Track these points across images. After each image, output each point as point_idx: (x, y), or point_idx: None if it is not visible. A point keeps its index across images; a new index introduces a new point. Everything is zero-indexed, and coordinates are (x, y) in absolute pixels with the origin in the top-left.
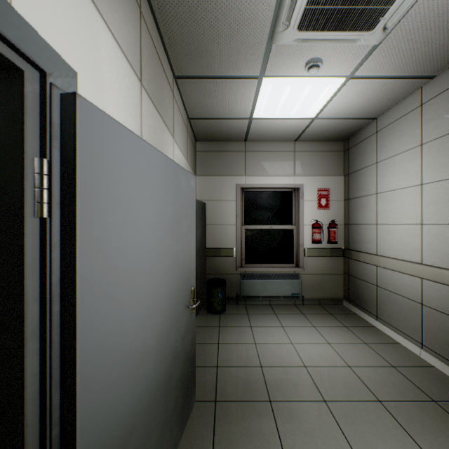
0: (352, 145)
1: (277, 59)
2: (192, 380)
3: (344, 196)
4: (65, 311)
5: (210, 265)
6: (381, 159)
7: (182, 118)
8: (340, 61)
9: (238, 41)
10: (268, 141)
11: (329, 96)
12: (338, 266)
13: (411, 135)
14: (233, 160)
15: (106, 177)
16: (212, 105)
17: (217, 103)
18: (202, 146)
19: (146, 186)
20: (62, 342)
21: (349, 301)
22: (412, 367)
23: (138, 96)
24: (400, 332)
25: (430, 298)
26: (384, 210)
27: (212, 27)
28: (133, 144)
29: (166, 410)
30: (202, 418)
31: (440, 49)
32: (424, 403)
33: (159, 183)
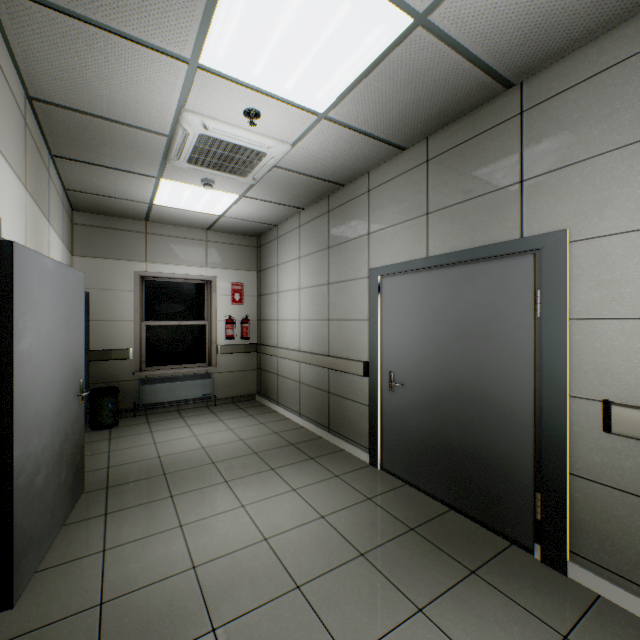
0: (263, 244)
1: (174, 171)
2: (82, 469)
3: (257, 291)
4: (4, 373)
5: (95, 372)
6: (280, 263)
7: (57, 193)
8: (231, 185)
9: (132, 152)
10: (176, 225)
11: (230, 203)
12: (252, 362)
13: (295, 248)
14: (130, 241)
15: (26, 288)
16: (102, 185)
17: (108, 185)
18: (83, 219)
19: (47, 291)
20: (2, 392)
21: (261, 394)
22: (289, 431)
23: (25, 202)
24: (290, 409)
25: (303, 376)
26: (282, 308)
27: (105, 138)
28: (39, 261)
29: (60, 476)
30: (93, 499)
31: (299, 196)
32: (285, 447)
33: (55, 286)
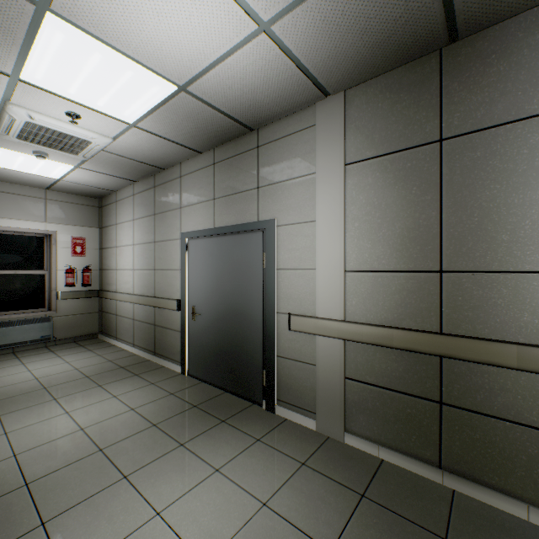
0: (104, 205)
1: (4, 142)
2: None
3: (100, 245)
4: None
5: None
6: (119, 222)
7: None
8: (64, 158)
9: None
10: (11, 183)
11: (66, 171)
12: (94, 306)
13: (131, 211)
14: None
15: None
16: None
17: None
18: None
19: None
20: None
21: (103, 333)
22: (123, 358)
23: None
24: (127, 342)
25: (137, 314)
26: (120, 260)
27: None
28: None
29: None
30: None
31: (129, 172)
32: (116, 370)
33: None
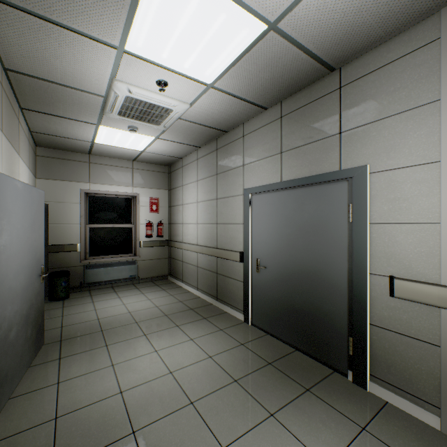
0: (172, 170)
1: (109, 121)
2: (42, 328)
3: (169, 204)
4: None
5: (52, 260)
6: (184, 184)
7: (25, 134)
8: (149, 130)
9: (79, 107)
10: (111, 157)
11: (149, 143)
12: (165, 253)
13: (194, 174)
14: (77, 168)
15: (3, 202)
16: (57, 129)
17: (62, 129)
18: (44, 152)
19: (17, 204)
20: None
21: (171, 275)
22: (190, 300)
23: (1, 142)
24: (191, 285)
25: (200, 262)
26: (185, 215)
27: (59, 97)
28: (12, 183)
29: (27, 332)
30: (51, 349)
31: (196, 138)
32: (187, 311)
33: (23, 200)
